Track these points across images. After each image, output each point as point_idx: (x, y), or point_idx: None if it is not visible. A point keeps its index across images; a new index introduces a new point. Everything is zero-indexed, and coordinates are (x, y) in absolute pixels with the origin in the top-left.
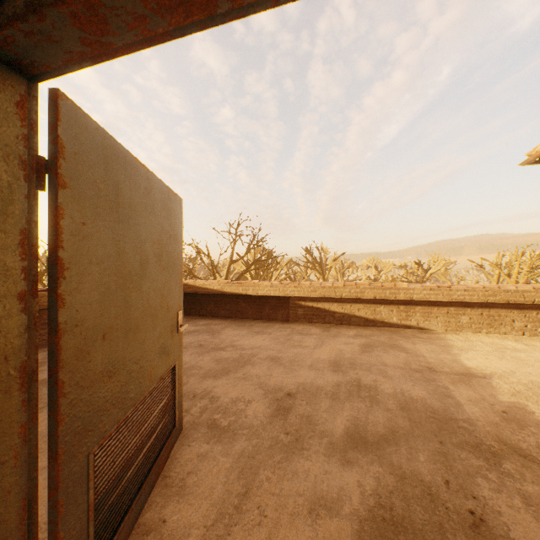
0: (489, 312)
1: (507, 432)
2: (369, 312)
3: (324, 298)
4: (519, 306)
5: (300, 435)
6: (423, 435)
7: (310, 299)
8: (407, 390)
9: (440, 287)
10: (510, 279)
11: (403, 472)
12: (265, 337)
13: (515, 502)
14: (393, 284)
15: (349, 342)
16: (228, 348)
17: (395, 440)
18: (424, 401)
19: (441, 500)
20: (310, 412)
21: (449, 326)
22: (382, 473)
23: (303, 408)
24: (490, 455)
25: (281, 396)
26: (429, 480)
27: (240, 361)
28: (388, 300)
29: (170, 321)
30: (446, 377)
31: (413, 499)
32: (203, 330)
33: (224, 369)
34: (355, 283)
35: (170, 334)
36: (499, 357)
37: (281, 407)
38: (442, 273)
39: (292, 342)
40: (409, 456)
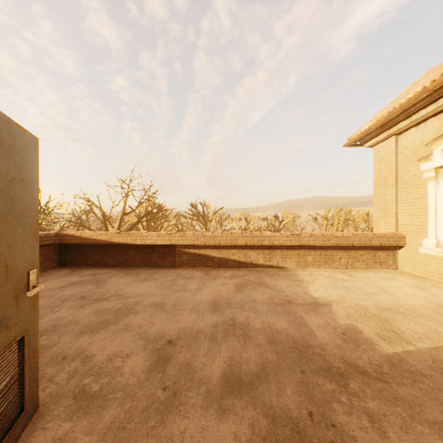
0: (326, 253)
1: (348, 352)
2: (241, 256)
3: (205, 245)
4: (344, 248)
5: (178, 388)
6: (288, 367)
7: (194, 247)
8: (273, 323)
9: (293, 234)
10: (333, 228)
11: (274, 411)
12: (151, 284)
13: (364, 422)
14: (260, 233)
15: (226, 283)
16: (112, 298)
17: (266, 377)
18: (287, 332)
19: (308, 436)
20: (189, 358)
21: (299, 264)
22: (256, 417)
23: (183, 356)
24: (340, 377)
25: (162, 344)
26: (296, 415)
27: (123, 311)
28: (256, 246)
29: (13, 285)
30: (301, 308)
31: (284, 442)
32: (88, 280)
33: (105, 321)
34: (231, 233)
35: (11, 301)
36: (334, 287)
37: (161, 358)
38: (291, 224)
39: (176, 286)
40: (278, 391)
